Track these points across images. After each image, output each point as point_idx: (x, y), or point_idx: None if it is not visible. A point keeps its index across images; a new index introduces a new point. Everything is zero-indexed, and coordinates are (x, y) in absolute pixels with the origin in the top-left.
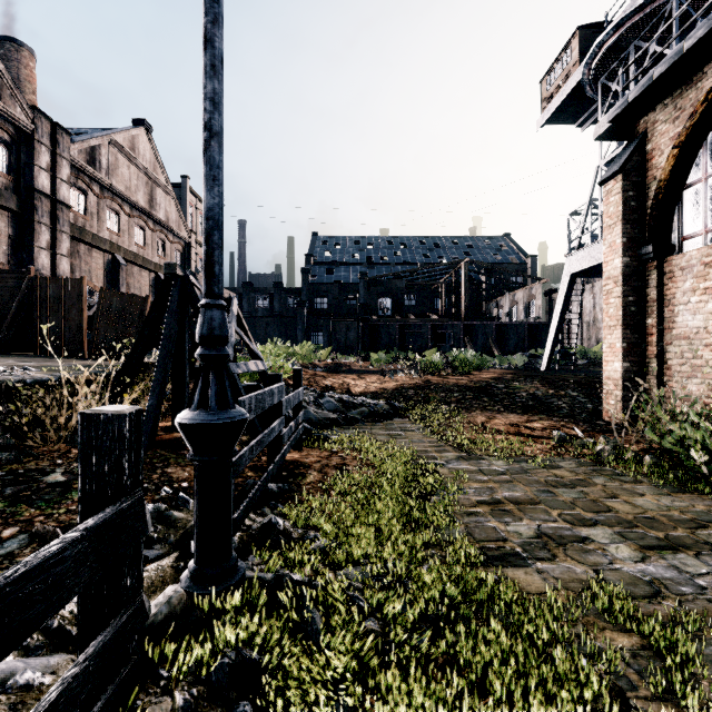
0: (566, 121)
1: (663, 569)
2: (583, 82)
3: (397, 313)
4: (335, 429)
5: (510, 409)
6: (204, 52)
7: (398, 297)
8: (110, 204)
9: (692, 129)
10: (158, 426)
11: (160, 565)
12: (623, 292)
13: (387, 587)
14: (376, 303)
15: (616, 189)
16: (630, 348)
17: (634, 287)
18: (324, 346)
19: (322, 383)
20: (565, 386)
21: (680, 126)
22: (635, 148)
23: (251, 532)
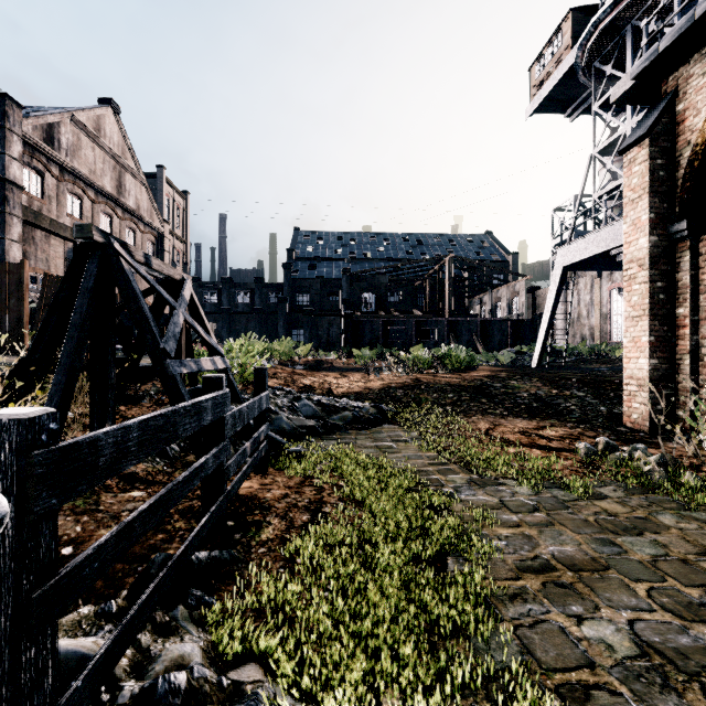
0: (555, 111)
1: None
2: (576, 66)
3: (381, 309)
4: (312, 441)
5: (514, 413)
6: None
7: (382, 293)
8: (72, 187)
9: None
10: None
11: None
12: (651, 276)
13: None
14: (359, 298)
15: (642, 157)
16: (658, 343)
17: (663, 271)
18: (305, 342)
19: (300, 382)
20: (569, 385)
21: None
22: (665, 108)
23: None
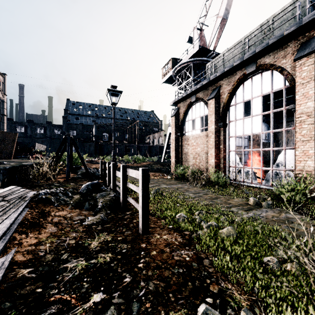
0: (169, 83)
1: (168, 186)
2: (172, 75)
3: (111, 140)
4: None
5: (151, 171)
6: (113, 120)
7: (111, 133)
8: None
9: (186, 111)
10: (61, 177)
11: None
12: (175, 143)
13: None
14: (101, 135)
15: (174, 119)
16: (176, 156)
17: (177, 142)
18: None
19: (92, 167)
20: (165, 165)
21: (184, 109)
22: (177, 111)
23: None
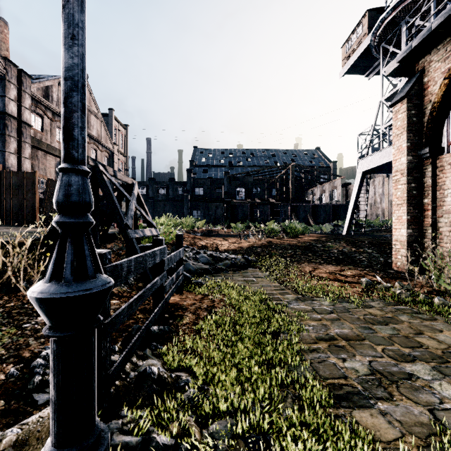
0: (358, 73)
1: None
2: (370, 46)
3: (248, 197)
4: (207, 277)
5: (327, 262)
6: None
7: (249, 187)
8: (59, 124)
9: None
10: None
11: (41, 416)
12: (408, 180)
13: (252, 446)
14: (235, 191)
15: (403, 109)
16: (412, 220)
17: (415, 177)
18: (201, 219)
19: (199, 243)
20: (363, 245)
21: (449, 63)
22: (416, 80)
23: (128, 381)
